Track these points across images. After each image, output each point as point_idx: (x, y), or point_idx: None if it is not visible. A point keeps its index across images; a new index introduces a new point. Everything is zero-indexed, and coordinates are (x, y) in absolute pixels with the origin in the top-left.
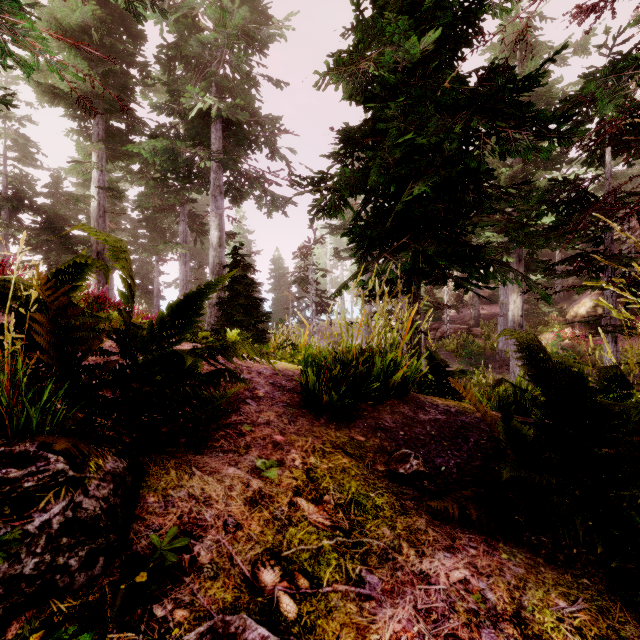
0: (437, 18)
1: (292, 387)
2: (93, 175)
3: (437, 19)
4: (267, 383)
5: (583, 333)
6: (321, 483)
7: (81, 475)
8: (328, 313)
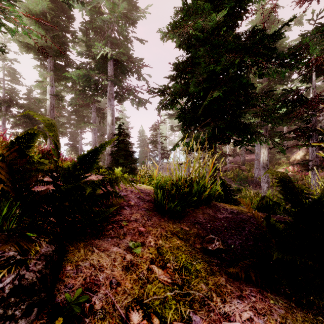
0: (225, 4)
1: (149, 199)
2: (48, 88)
3: (225, 5)
4: (136, 197)
5: (298, 169)
6: (165, 256)
7: (25, 258)
8: (167, 158)
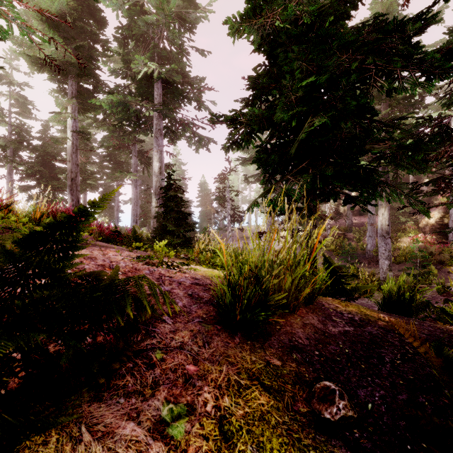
0: None
1: (209, 298)
2: (68, 122)
3: None
4: (185, 295)
5: (433, 237)
6: (237, 443)
7: None
8: (240, 222)
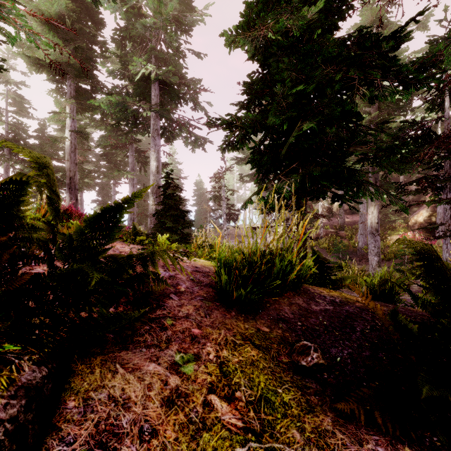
0: None
1: (208, 282)
2: (67, 122)
3: None
4: (188, 279)
5: (421, 235)
6: (233, 378)
7: None
8: (235, 221)
